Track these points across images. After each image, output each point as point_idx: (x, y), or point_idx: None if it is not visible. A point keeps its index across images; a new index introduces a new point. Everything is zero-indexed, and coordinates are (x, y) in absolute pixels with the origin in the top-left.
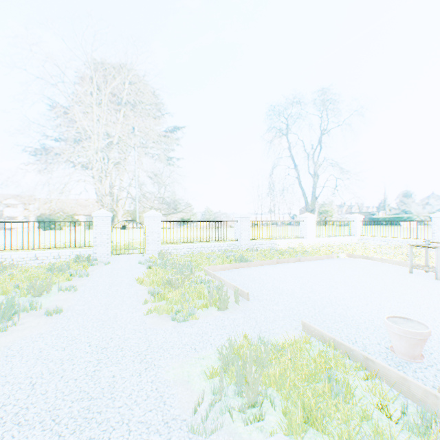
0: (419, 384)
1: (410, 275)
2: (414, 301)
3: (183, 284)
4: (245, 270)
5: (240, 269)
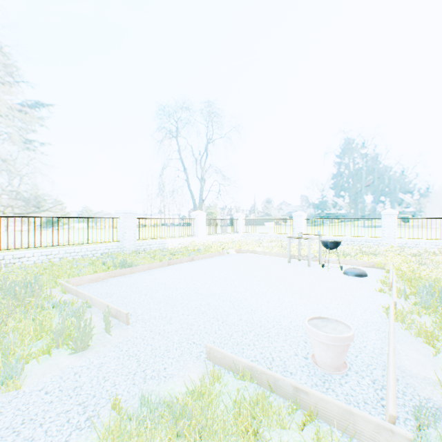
0: (369, 417)
1: (290, 264)
2: (304, 290)
3: (11, 317)
4: (127, 278)
5: (121, 277)
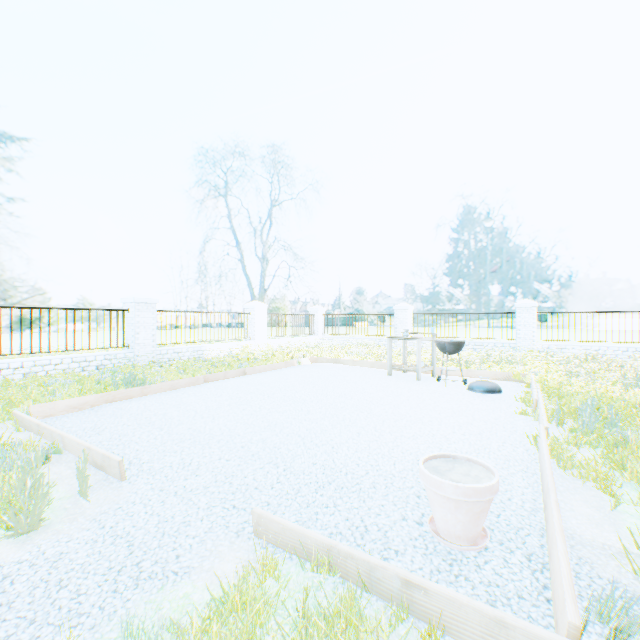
0: (536, 631)
1: (391, 378)
2: (413, 415)
3: None
4: (133, 403)
5: (125, 402)
